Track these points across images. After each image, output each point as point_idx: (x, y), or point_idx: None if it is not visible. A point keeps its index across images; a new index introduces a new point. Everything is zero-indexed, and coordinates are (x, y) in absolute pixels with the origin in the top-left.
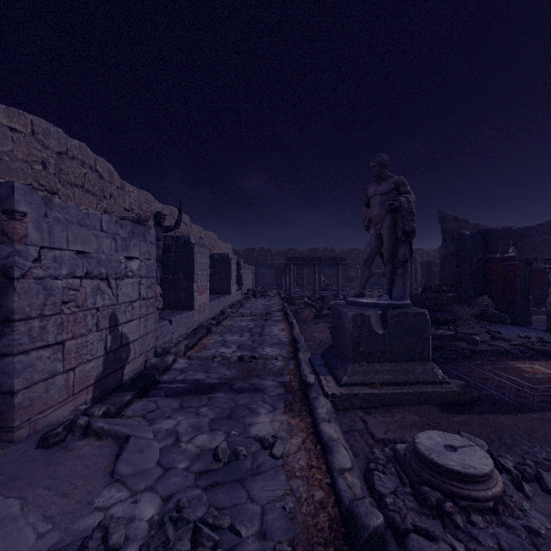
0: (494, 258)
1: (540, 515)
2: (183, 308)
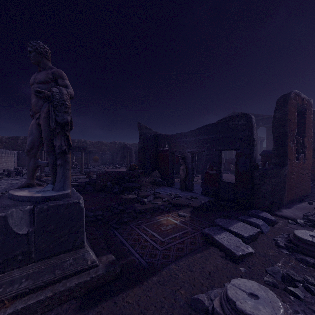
0: (160, 150)
1: None
2: None
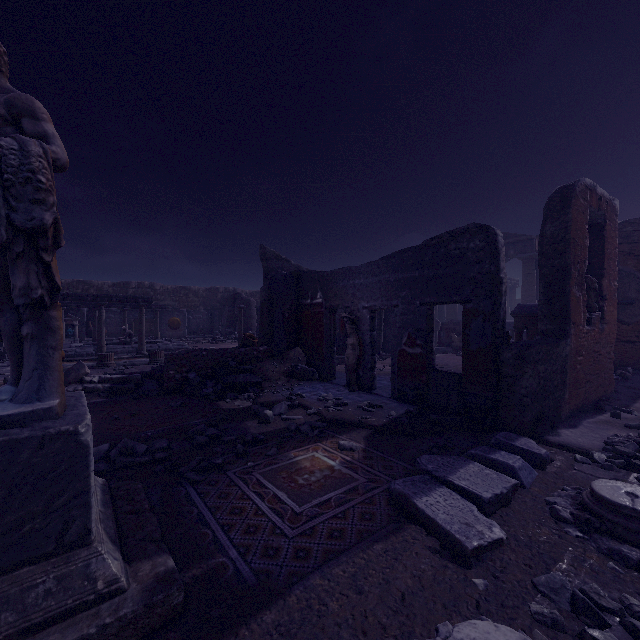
0: (306, 304)
1: None
2: None
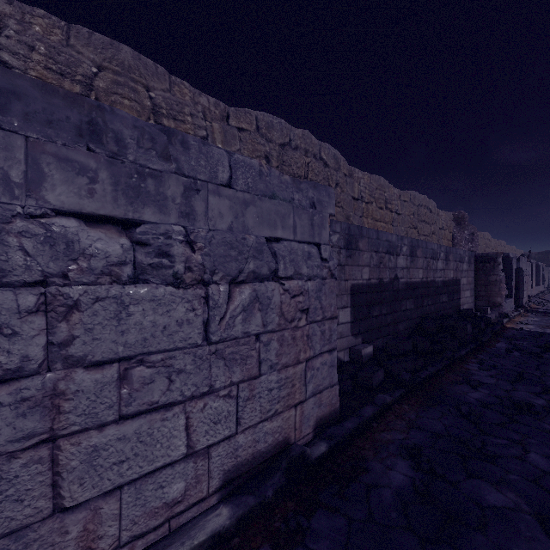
0: None
1: None
2: None
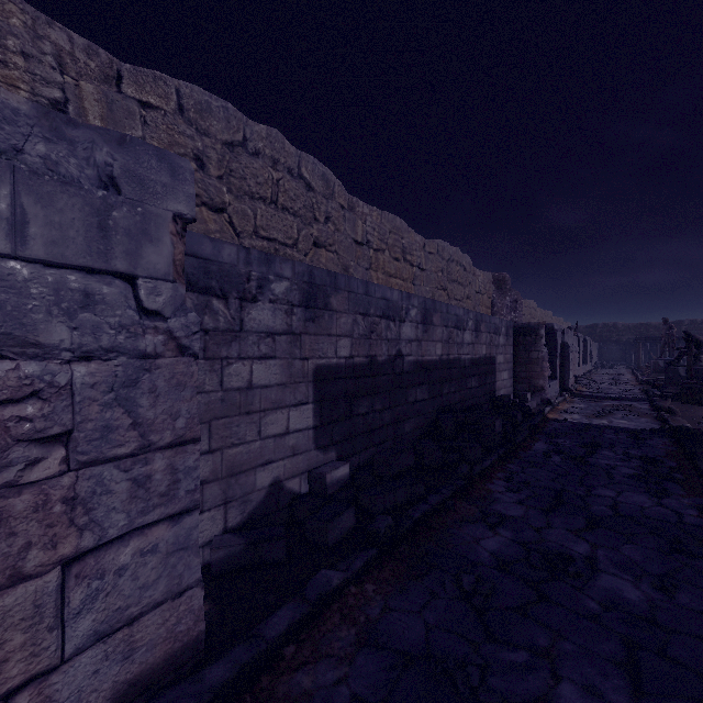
0: None
1: None
2: None
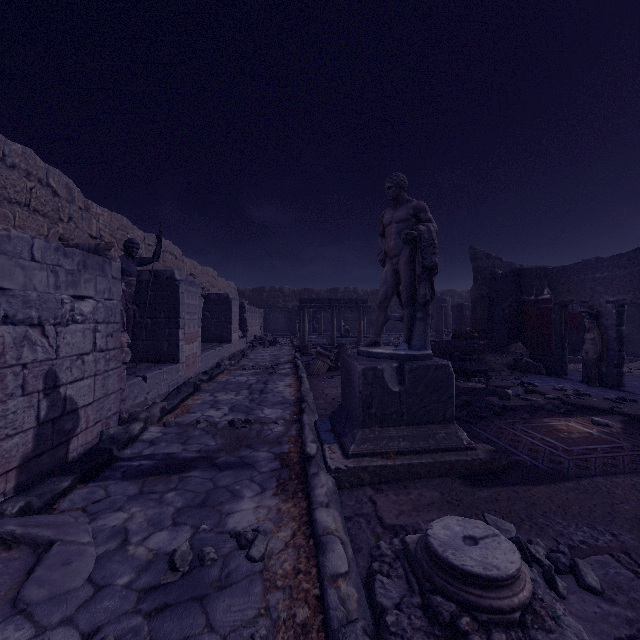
0: (528, 301)
1: (575, 620)
2: (166, 361)
